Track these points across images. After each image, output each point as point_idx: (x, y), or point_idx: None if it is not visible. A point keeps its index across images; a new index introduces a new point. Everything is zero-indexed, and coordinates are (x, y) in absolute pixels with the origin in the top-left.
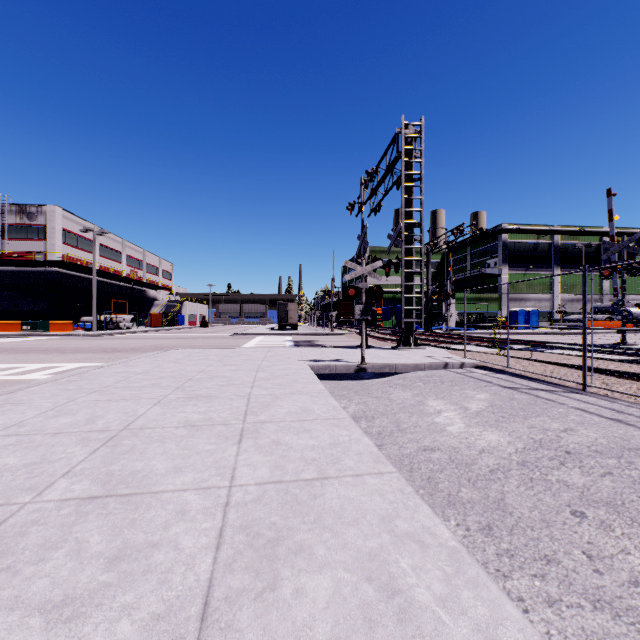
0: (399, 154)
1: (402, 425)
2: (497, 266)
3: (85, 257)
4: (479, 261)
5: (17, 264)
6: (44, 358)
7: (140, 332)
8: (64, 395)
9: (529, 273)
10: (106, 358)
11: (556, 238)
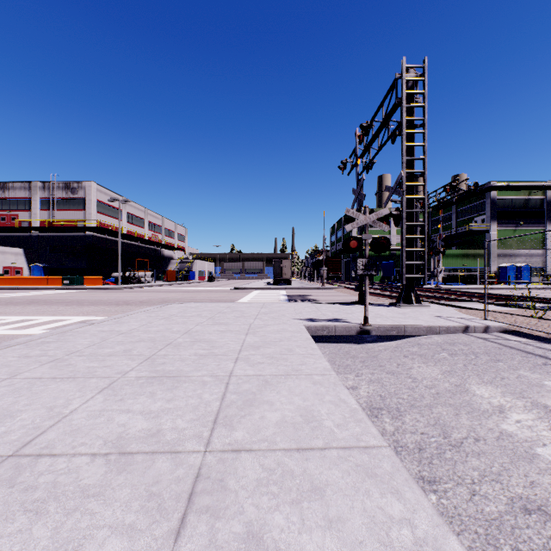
0: (398, 100)
1: (451, 433)
2: (485, 223)
3: (115, 223)
4: (465, 219)
5: (63, 230)
6: (61, 310)
7: (156, 286)
8: (13, 366)
9: (519, 229)
10: (112, 311)
11: (549, 193)
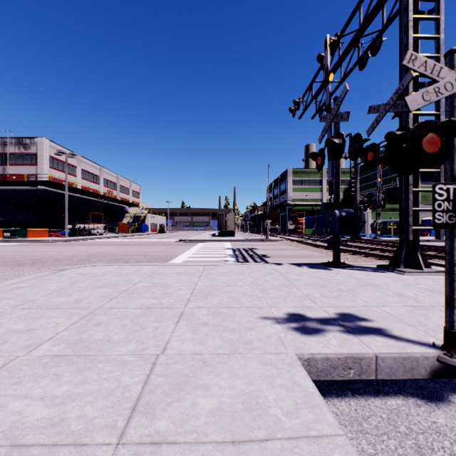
0: None
1: None
2: None
3: (69, 179)
4: (390, 177)
5: (15, 184)
6: None
7: (105, 238)
8: None
9: None
10: None
11: None
